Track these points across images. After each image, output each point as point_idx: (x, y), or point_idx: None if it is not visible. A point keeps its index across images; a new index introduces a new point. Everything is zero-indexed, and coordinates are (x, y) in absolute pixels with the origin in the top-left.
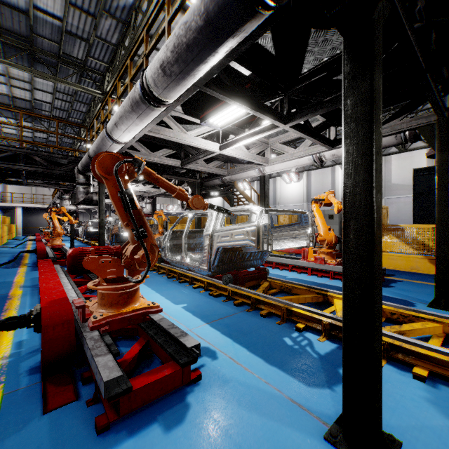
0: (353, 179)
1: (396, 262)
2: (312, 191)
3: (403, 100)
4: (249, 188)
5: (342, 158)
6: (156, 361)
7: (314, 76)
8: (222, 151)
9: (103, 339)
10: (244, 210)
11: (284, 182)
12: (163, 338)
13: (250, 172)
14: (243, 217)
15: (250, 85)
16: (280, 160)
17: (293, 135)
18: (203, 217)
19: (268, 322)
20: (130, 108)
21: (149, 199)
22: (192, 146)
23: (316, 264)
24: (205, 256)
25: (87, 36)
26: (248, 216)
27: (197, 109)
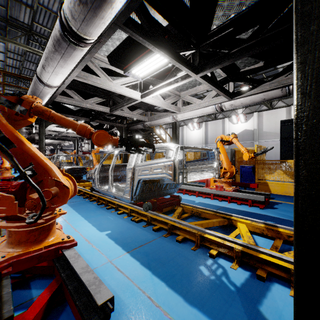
0: (314, 98)
1: (273, 187)
2: (209, 136)
3: (288, 60)
4: (164, 133)
5: (294, 73)
6: (67, 309)
7: (222, 32)
8: (143, 99)
9: (1, 292)
10: (162, 147)
11: (189, 130)
12: (76, 283)
13: (166, 118)
14: (160, 154)
15: (167, 36)
16: (190, 109)
17: (200, 89)
18: (129, 154)
19: (184, 248)
20: (53, 47)
21: (87, 140)
22: (119, 97)
23: (217, 191)
24: (128, 187)
25: (31, 3)
26: (164, 153)
27: (121, 61)
